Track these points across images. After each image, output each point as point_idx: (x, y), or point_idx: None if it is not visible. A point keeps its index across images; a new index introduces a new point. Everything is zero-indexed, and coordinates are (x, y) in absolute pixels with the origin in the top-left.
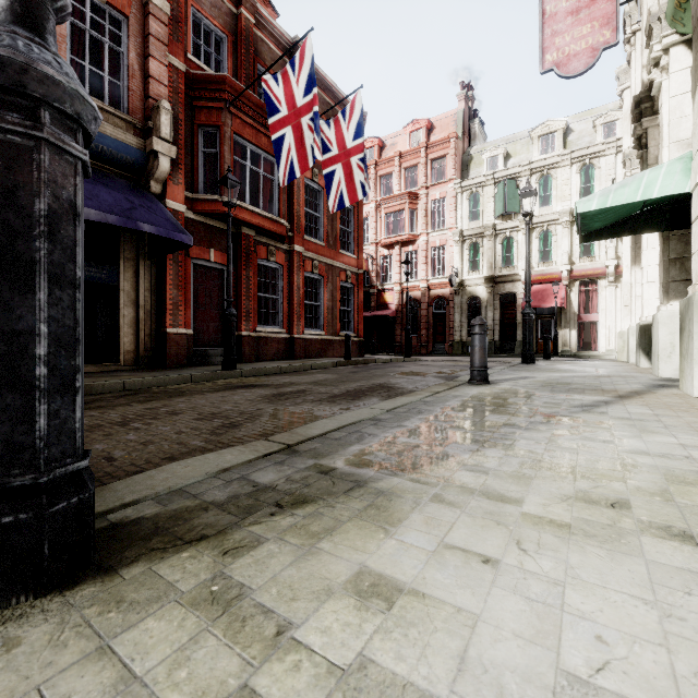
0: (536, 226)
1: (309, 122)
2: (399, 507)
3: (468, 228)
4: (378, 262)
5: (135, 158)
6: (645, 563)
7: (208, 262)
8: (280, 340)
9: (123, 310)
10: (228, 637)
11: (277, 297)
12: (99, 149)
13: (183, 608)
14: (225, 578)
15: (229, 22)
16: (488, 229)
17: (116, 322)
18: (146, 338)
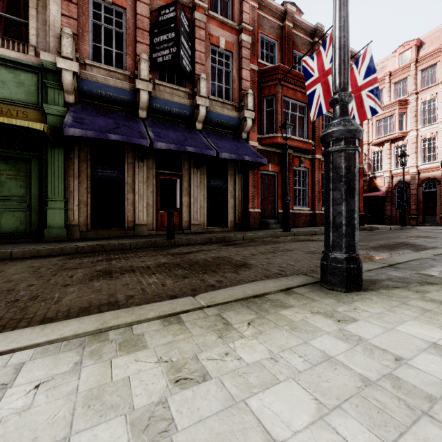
0: None
1: None
2: None
3: None
4: (370, 157)
5: (236, 123)
6: None
7: (268, 171)
8: (307, 215)
9: (229, 200)
10: None
11: (304, 188)
12: (221, 123)
13: (421, 301)
14: (427, 297)
15: (278, 32)
16: None
17: (226, 206)
18: (239, 214)
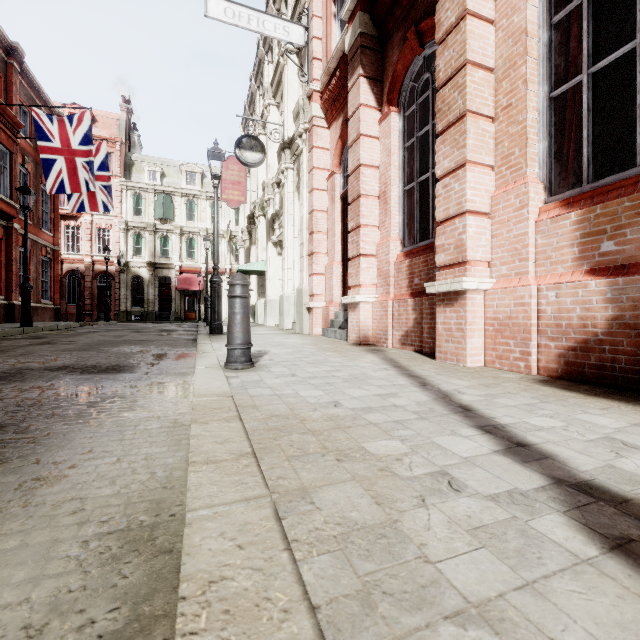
0: (185, 233)
1: (84, 164)
2: None
3: (133, 221)
4: None
5: None
6: (266, 331)
7: None
8: (1, 306)
9: None
10: None
11: None
12: None
13: None
14: None
15: None
16: (150, 226)
17: None
18: None
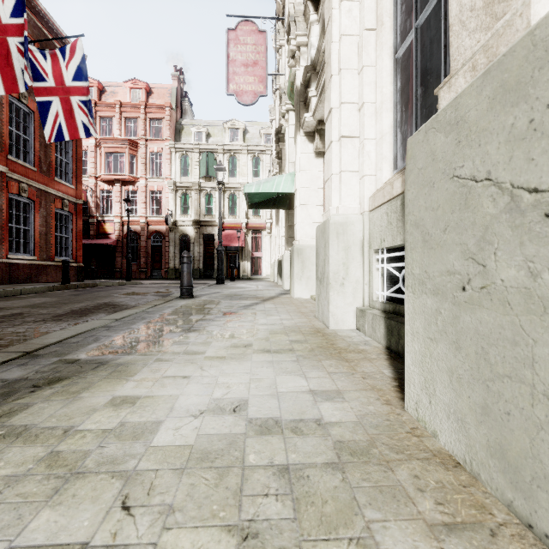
0: (227, 189)
1: (19, 46)
2: (134, 368)
3: (180, 181)
4: (98, 194)
5: None
6: (251, 362)
7: None
8: None
9: None
10: (28, 444)
11: None
12: None
13: None
14: (8, 427)
15: None
16: (195, 185)
17: None
18: None
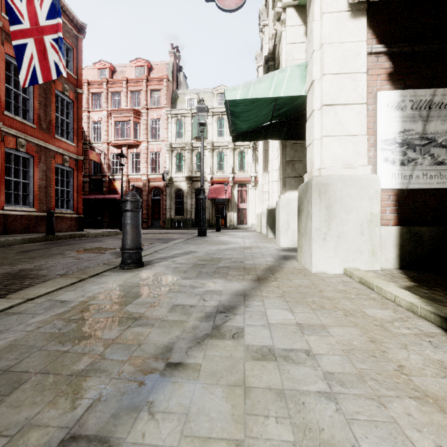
0: (215, 148)
1: None
2: None
3: (175, 142)
4: (110, 157)
5: None
6: None
7: None
8: None
9: None
10: None
11: None
12: None
13: None
14: None
15: None
16: (188, 145)
17: None
18: None
